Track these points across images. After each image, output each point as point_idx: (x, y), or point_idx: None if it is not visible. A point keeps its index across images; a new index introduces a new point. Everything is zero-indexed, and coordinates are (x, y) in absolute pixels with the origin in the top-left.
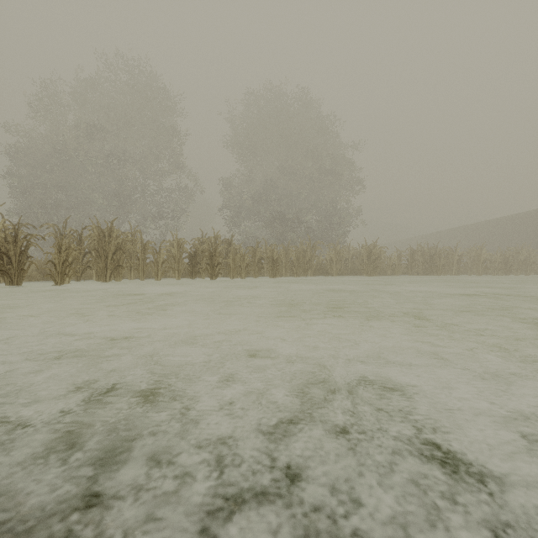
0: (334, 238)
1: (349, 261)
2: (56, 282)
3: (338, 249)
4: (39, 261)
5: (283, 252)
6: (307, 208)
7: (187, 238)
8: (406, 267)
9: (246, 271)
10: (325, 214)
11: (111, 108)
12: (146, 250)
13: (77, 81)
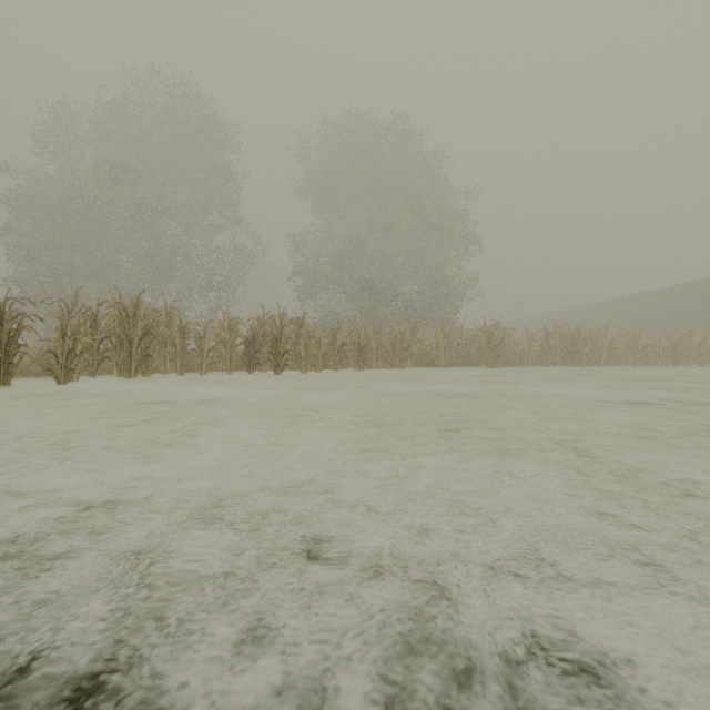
0: (442, 315)
1: (462, 347)
2: (59, 379)
3: (447, 331)
4: (41, 349)
5: (374, 336)
6: (405, 276)
7: (247, 315)
8: (539, 356)
9: (323, 361)
10: (430, 284)
11: (144, 141)
12: (186, 333)
13: (98, 106)
